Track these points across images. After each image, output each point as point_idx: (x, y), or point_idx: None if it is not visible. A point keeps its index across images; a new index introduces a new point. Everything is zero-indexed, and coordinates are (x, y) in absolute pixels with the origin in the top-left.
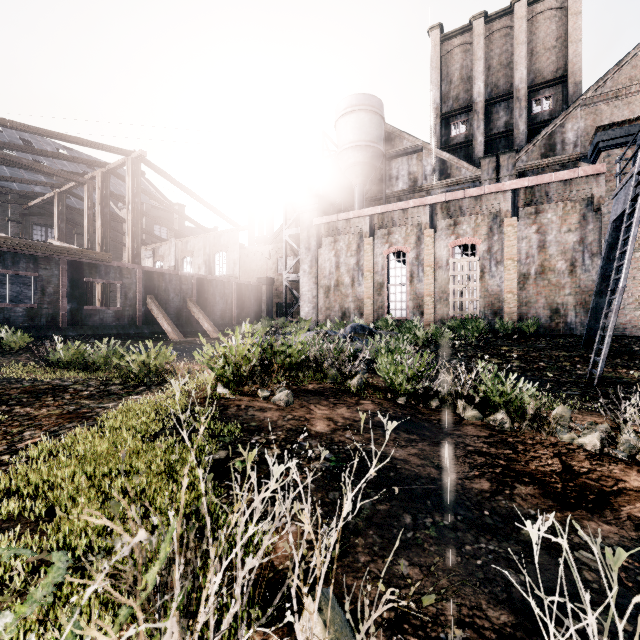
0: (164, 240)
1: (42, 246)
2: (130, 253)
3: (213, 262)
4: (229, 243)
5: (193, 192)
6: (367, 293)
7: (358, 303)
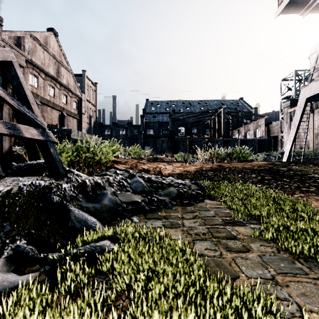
0: (241, 126)
1: (201, 138)
2: (222, 135)
3: (256, 132)
4: (261, 124)
5: (243, 111)
6: (310, 138)
7: (307, 143)
